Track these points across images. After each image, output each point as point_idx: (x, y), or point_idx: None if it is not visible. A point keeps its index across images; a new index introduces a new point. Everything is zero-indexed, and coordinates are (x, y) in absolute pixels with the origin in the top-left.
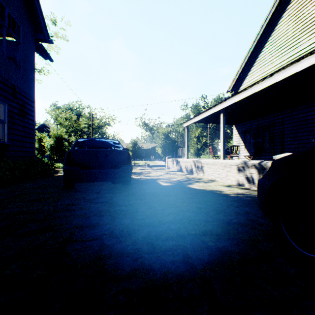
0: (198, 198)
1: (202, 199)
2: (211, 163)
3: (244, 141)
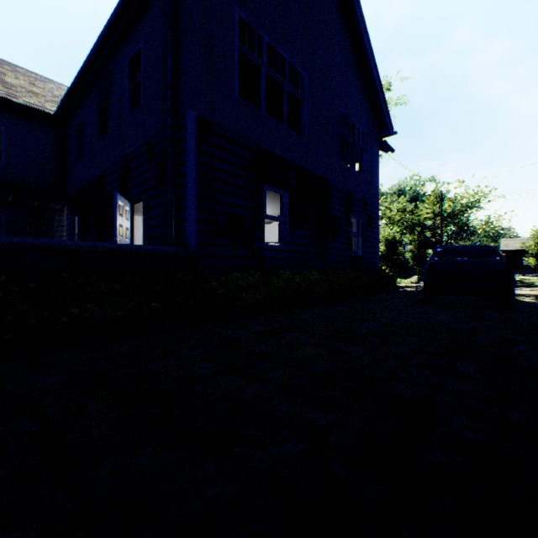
0: None
1: None
2: None
3: None
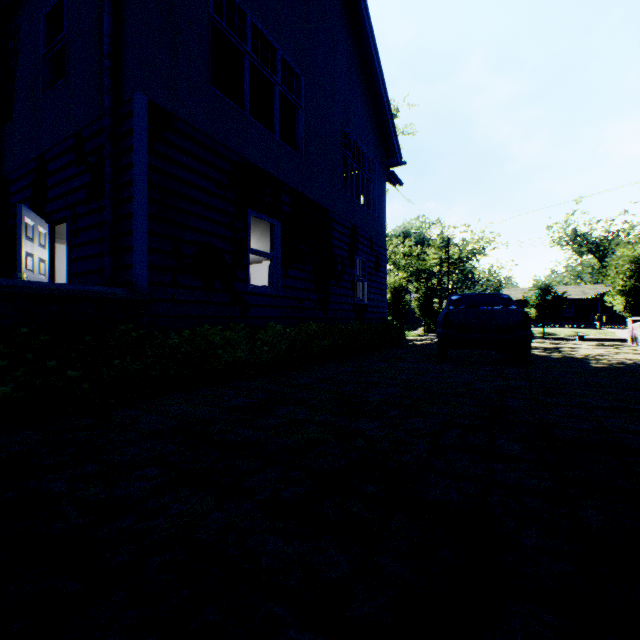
0: None
1: None
2: None
3: None
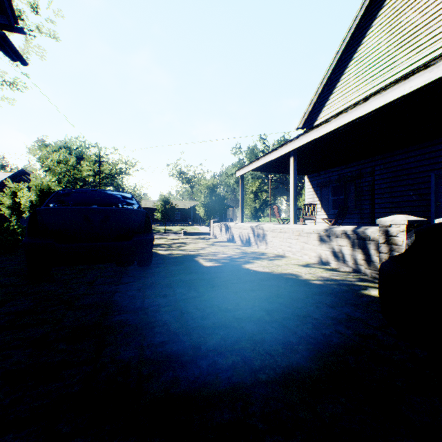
0: (264, 290)
1: (270, 292)
2: (278, 230)
3: (321, 197)
